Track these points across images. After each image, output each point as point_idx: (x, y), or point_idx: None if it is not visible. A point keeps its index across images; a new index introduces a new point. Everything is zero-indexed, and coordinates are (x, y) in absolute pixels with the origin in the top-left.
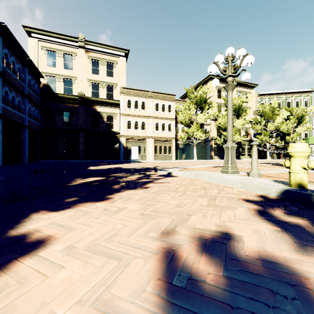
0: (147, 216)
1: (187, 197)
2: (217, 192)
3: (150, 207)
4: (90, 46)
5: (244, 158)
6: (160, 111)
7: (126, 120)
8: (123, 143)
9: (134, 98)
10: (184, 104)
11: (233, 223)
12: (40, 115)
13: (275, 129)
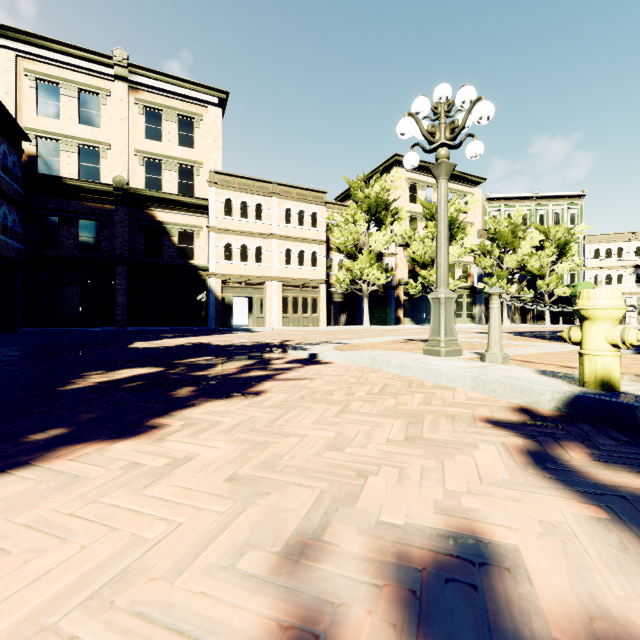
0: (247, 485)
1: (355, 417)
2: (422, 402)
3: (260, 453)
4: (140, 77)
5: (460, 322)
6: (294, 225)
7: (223, 243)
8: (215, 290)
9: (239, 196)
10: (344, 211)
11: (482, 500)
12: (22, 225)
13: (519, 267)
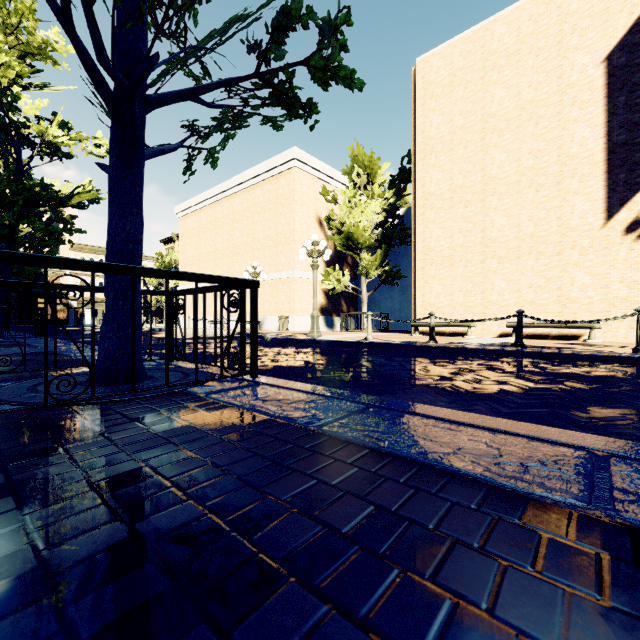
0: None
1: None
2: None
3: None
4: None
5: None
6: None
7: (79, 280)
8: (74, 305)
9: (89, 256)
10: None
11: None
12: None
13: None
